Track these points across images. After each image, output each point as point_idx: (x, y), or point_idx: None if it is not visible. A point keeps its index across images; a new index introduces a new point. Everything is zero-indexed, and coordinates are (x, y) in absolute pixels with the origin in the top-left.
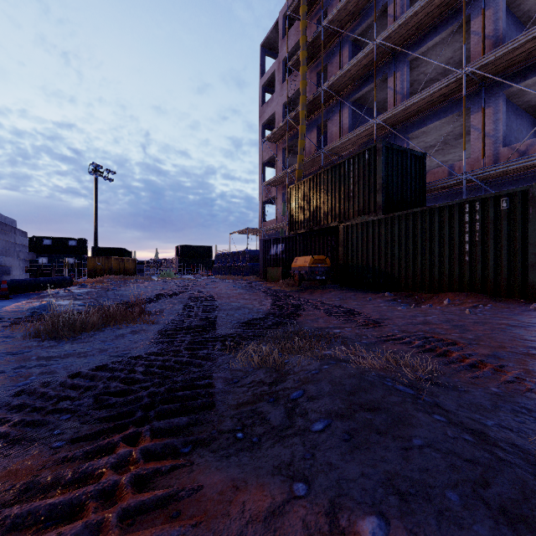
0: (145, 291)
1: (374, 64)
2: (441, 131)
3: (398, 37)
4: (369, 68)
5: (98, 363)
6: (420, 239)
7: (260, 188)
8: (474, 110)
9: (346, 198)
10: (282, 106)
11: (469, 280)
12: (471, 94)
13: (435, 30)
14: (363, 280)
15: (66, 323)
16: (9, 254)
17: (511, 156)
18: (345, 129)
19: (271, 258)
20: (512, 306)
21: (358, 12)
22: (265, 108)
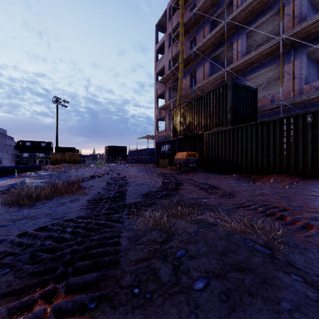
0: (84, 173)
1: (225, 34)
2: (266, 76)
3: (239, 18)
4: (222, 37)
5: (42, 224)
6: (254, 141)
7: (155, 111)
8: (287, 62)
9: (208, 116)
10: (169, 62)
11: (286, 167)
12: (285, 52)
13: (263, 13)
14: (219, 167)
15: (26, 195)
16: (1, 150)
17: (310, 90)
18: (207, 75)
19: (162, 153)
20: (315, 183)
21: (215, 3)
22: (158, 63)
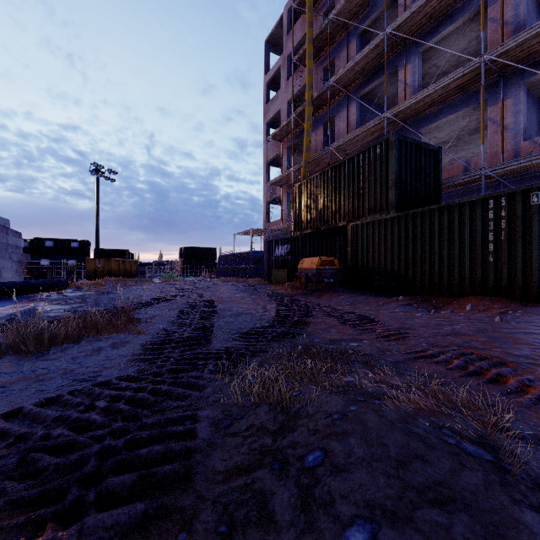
0: (142, 294)
1: (384, 55)
2: (455, 126)
3: (409, 26)
4: (379, 60)
5: (54, 391)
6: (437, 239)
7: (265, 187)
8: (492, 102)
9: (355, 195)
10: (287, 103)
11: (493, 284)
12: (488, 85)
13: (450, 18)
14: (374, 283)
15: (32, 335)
16: (0, 255)
17: (533, 150)
18: (353, 125)
19: (276, 259)
20: None
21: (366, 2)
22: (269, 106)
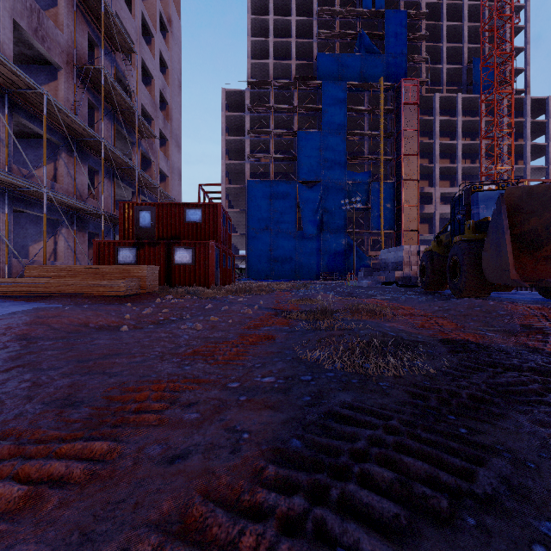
0: None
1: None
2: None
3: None
4: None
5: None
6: None
7: None
8: None
9: None
10: None
11: None
12: None
13: None
14: None
15: None
16: None
17: None
18: None
19: None
20: None
21: None
22: None
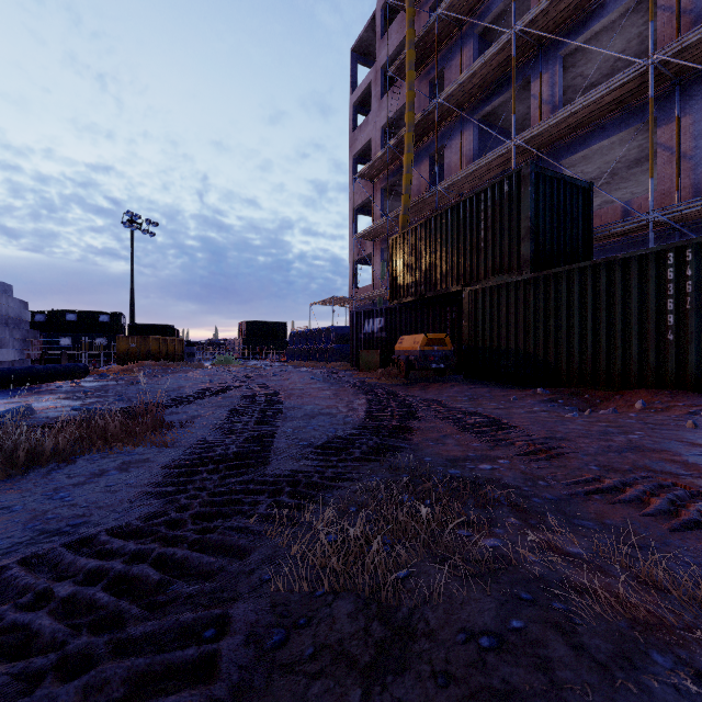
0: (184, 384)
1: (513, 61)
2: (609, 156)
3: (547, 21)
4: (504, 69)
5: (2, 554)
6: (590, 309)
7: (351, 242)
8: (662, 121)
9: (474, 250)
10: (381, 131)
11: (674, 371)
12: (657, 97)
13: (603, 9)
14: (501, 370)
15: None
16: None
17: None
18: (469, 157)
19: (366, 337)
20: None
21: None
22: (357, 134)
